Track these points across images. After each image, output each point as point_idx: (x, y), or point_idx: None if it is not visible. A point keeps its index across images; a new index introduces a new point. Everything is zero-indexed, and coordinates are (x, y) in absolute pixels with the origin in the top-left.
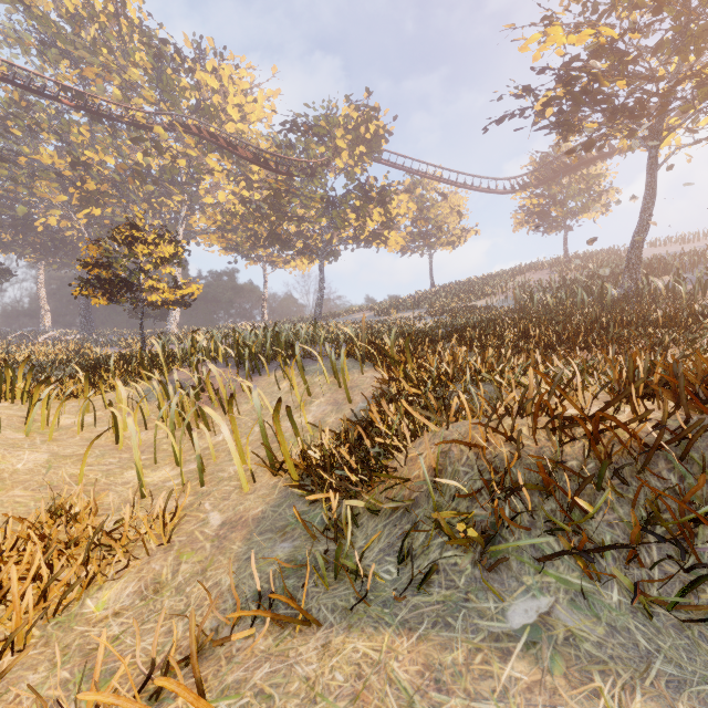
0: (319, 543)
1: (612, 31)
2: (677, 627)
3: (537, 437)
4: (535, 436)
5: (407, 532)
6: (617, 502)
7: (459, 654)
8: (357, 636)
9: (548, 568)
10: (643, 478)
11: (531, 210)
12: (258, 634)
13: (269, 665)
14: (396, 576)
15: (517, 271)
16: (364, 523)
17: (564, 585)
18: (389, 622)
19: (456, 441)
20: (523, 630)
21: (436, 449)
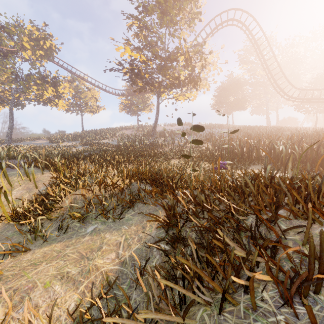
0: (26, 237)
1: (144, 57)
2: (119, 222)
3: (101, 190)
4: (100, 190)
5: (61, 221)
6: (116, 202)
7: (74, 241)
8: (44, 248)
9: (98, 219)
10: (122, 196)
11: (126, 105)
12: (5, 261)
13: (13, 262)
14: (57, 234)
15: (121, 128)
16: (45, 226)
17: (101, 221)
18: (55, 242)
19: (77, 194)
20: (90, 232)
21: (72, 198)
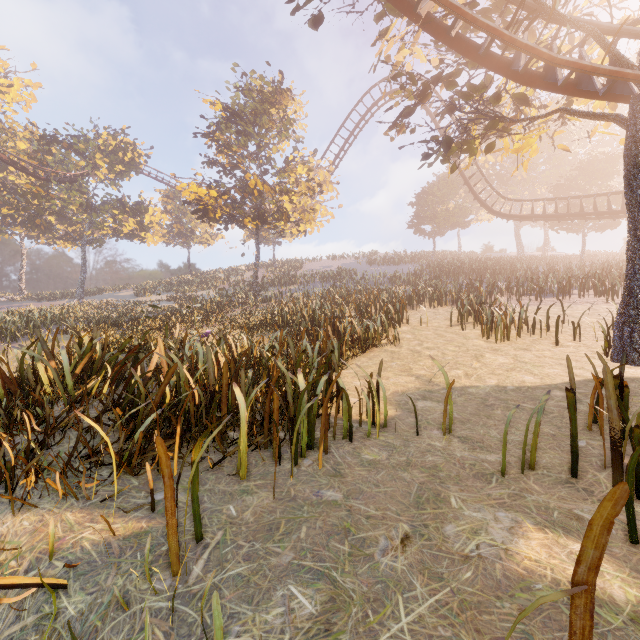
0: None
1: (215, 193)
2: None
3: None
4: None
5: None
6: None
7: None
8: None
9: None
10: None
11: (253, 230)
12: None
13: None
14: None
15: (250, 267)
16: None
17: None
18: None
19: None
20: None
21: None
